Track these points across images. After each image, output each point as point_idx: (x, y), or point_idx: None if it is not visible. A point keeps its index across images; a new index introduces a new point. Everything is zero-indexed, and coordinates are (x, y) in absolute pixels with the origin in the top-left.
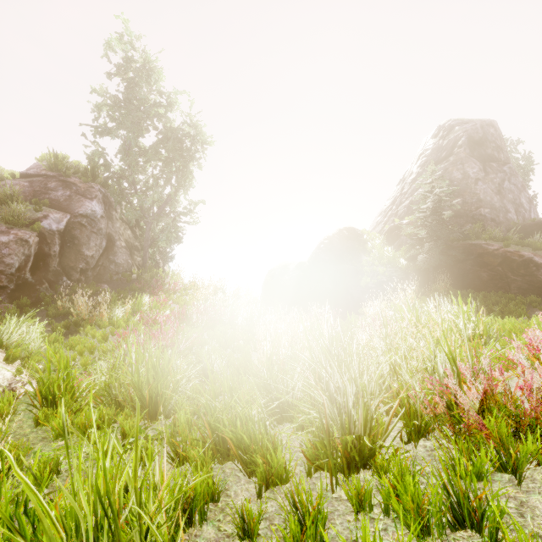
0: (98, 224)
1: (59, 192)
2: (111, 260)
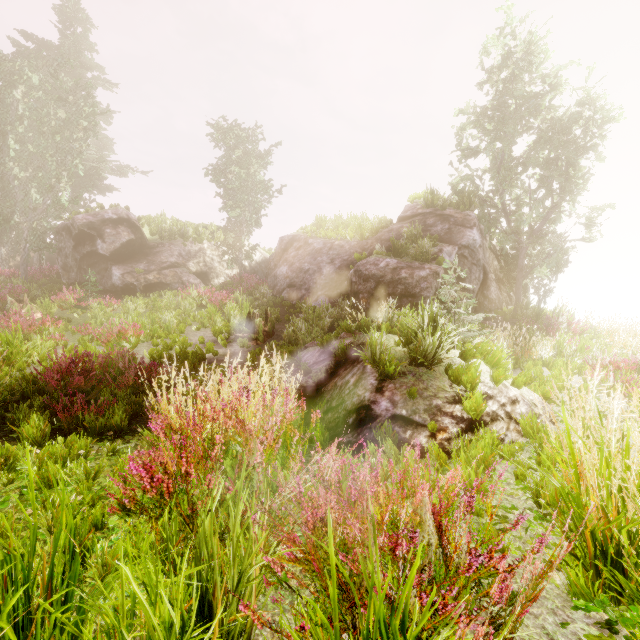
0: (476, 255)
1: (438, 227)
2: (484, 295)
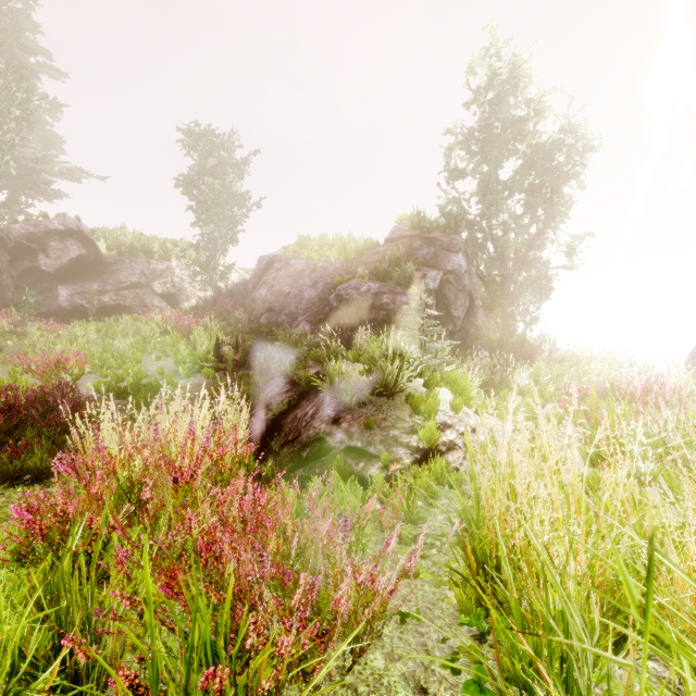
0: (462, 281)
1: (424, 251)
2: (471, 322)
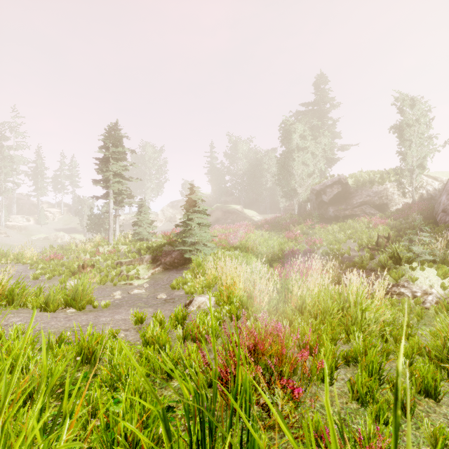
0: None
1: None
2: None
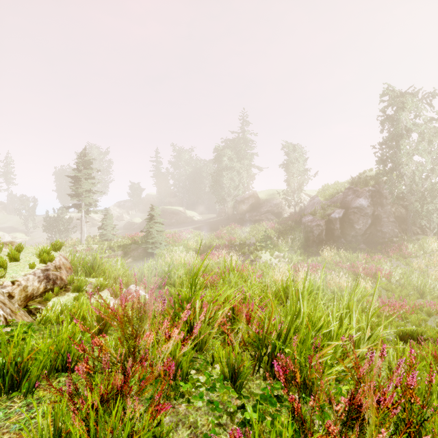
0: (365, 211)
1: (350, 196)
2: (378, 230)
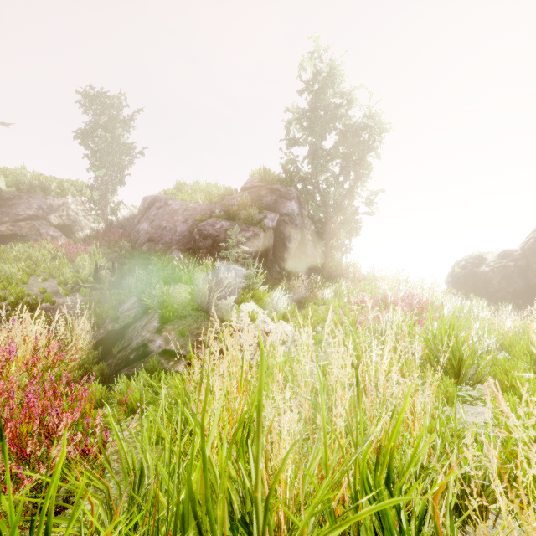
0: (295, 221)
1: (268, 198)
2: (302, 251)
